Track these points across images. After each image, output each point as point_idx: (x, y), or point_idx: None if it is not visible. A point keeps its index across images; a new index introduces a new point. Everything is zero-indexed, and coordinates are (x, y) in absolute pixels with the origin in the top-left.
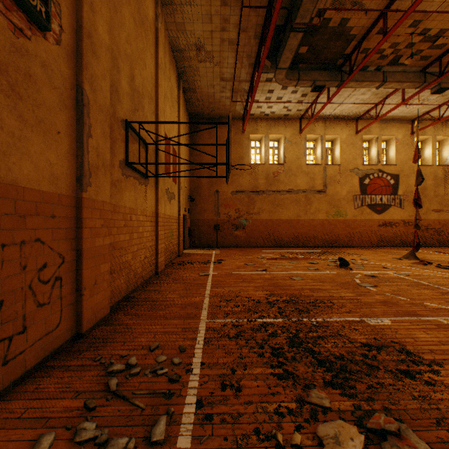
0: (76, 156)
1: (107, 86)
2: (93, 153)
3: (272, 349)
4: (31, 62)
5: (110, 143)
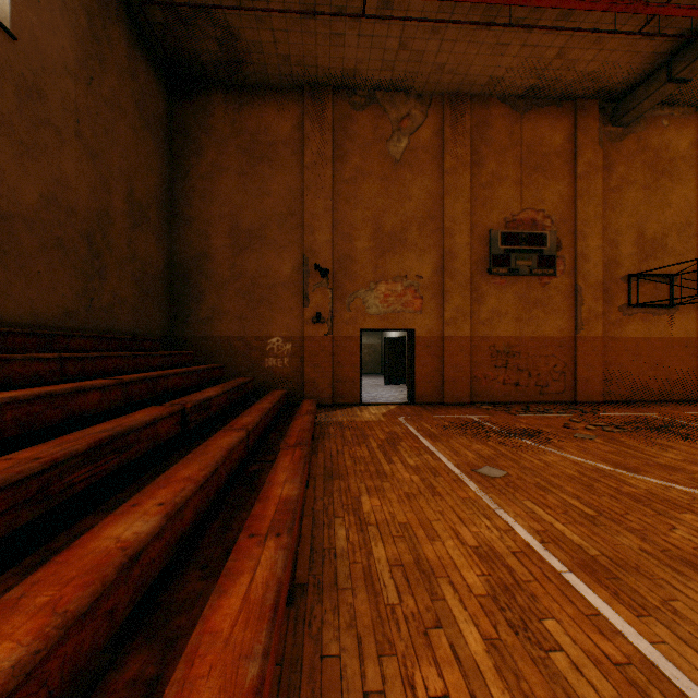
0: (573, 317)
1: (598, 270)
2: (584, 313)
3: (645, 422)
4: (549, 291)
5: (605, 299)
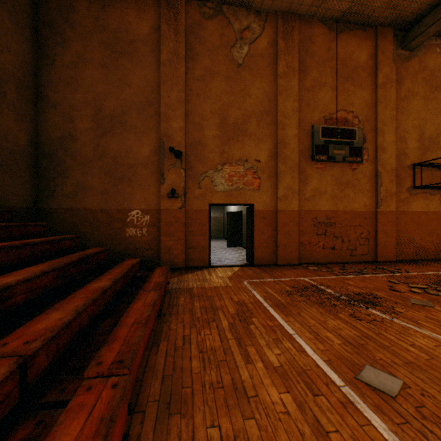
0: (374, 195)
1: (392, 159)
2: (383, 192)
3: None
4: (357, 175)
5: (397, 182)
